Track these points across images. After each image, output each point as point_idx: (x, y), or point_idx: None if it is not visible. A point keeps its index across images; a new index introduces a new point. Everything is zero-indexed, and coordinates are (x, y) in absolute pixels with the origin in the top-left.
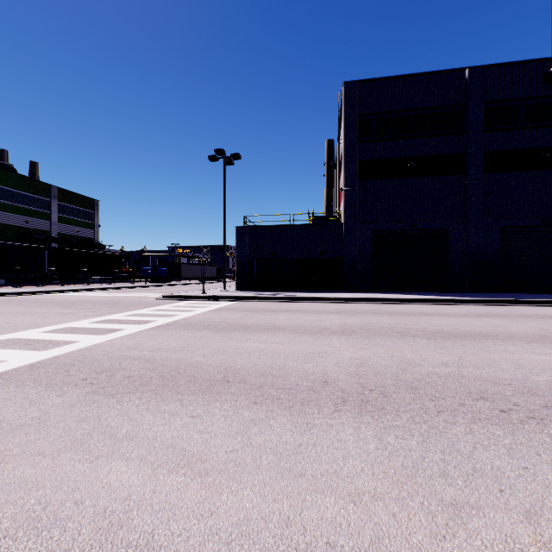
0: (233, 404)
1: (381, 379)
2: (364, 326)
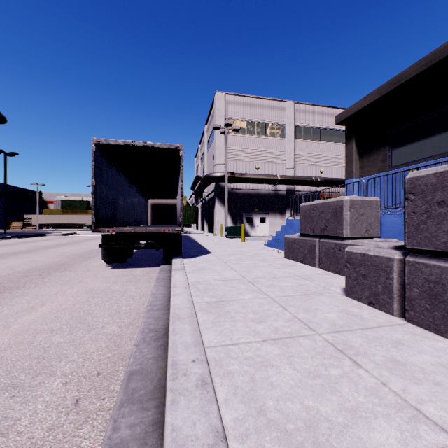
0: None
1: None
2: None
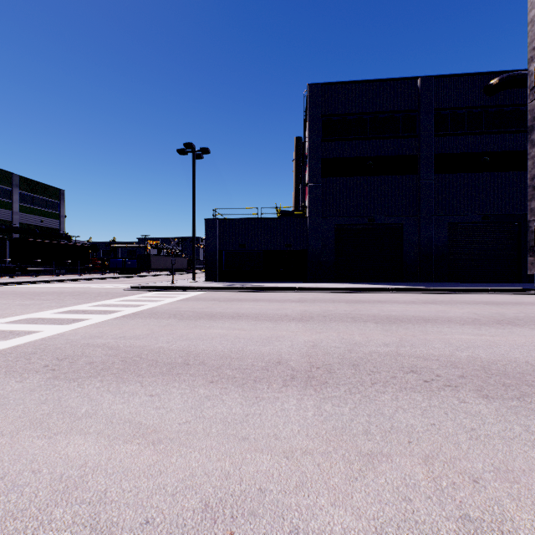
0: (190, 384)
1: (329, 358)
2: (322, 313)
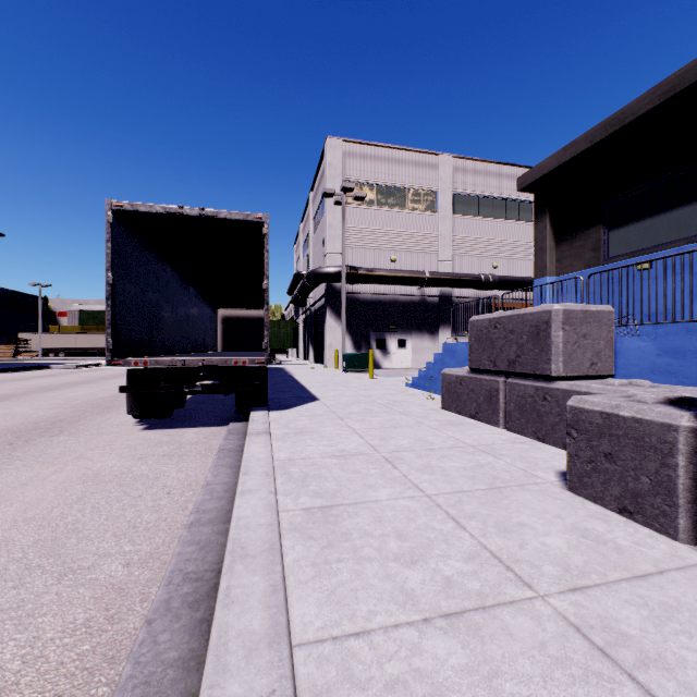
0: None
1: None
2: None
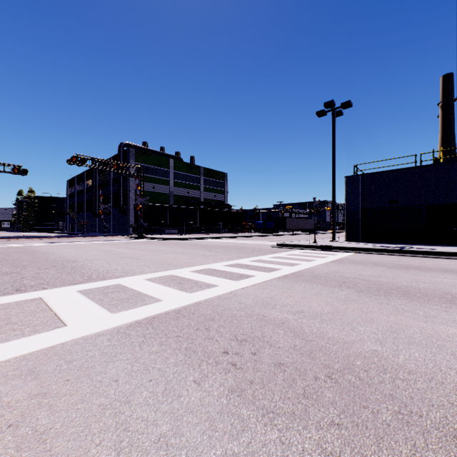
0: None
1: None
2: None
